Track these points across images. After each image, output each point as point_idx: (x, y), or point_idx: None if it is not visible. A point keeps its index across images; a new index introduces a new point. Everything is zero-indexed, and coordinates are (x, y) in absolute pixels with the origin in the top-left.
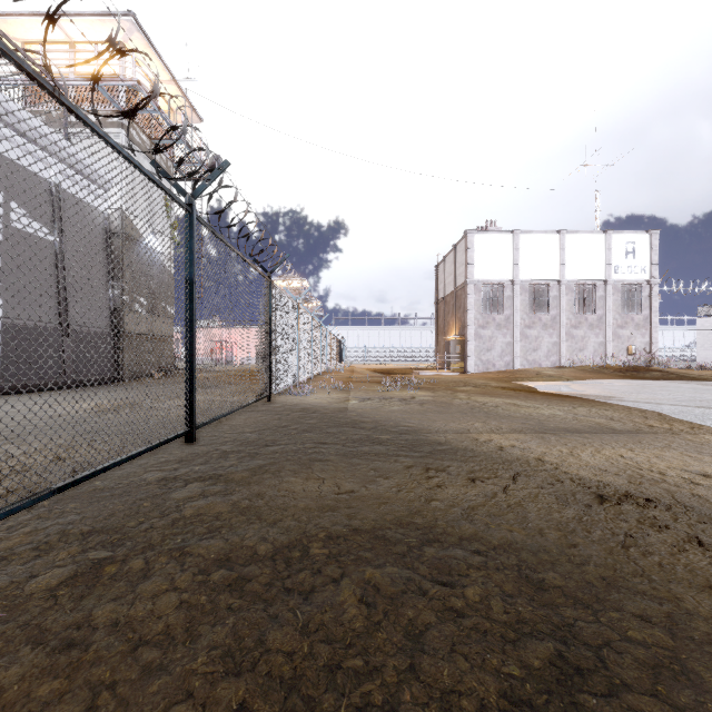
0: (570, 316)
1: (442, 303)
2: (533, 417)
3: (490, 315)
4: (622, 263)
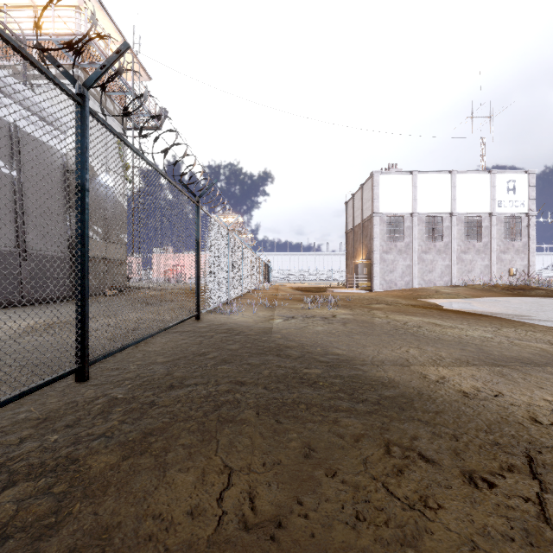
0: (460, 243)
1: (351, 233)
2: (466, 341)
3: (392, 242)
4: (504, 198)
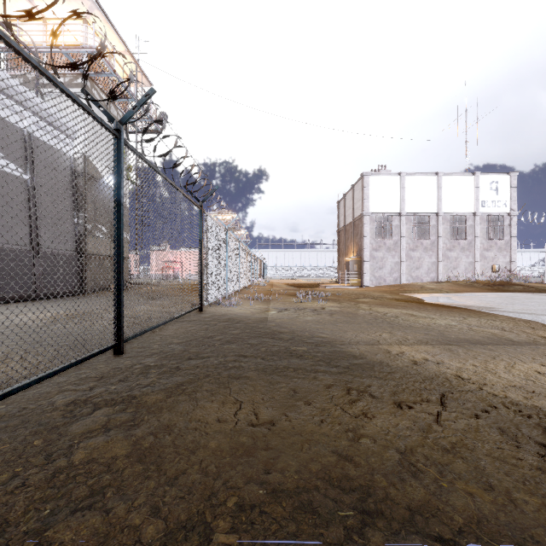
0: (445, 241)
1: (342, 231)
2: (432, 328)
3: (381, 240)
4: (487, 198)
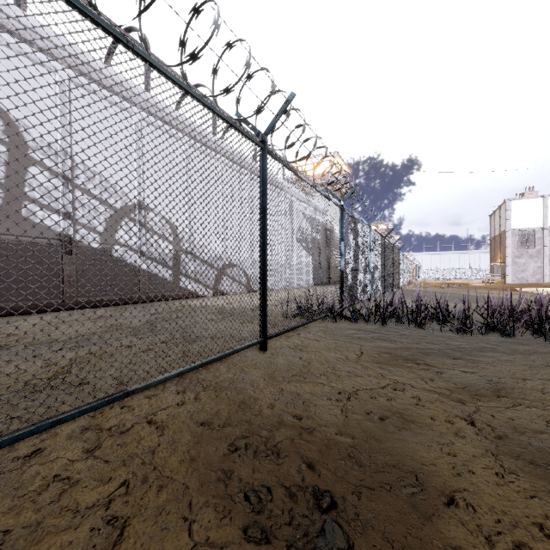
0: None
1: (493, 240)
2: (487, 292)
3: (523, 249)
4: None
